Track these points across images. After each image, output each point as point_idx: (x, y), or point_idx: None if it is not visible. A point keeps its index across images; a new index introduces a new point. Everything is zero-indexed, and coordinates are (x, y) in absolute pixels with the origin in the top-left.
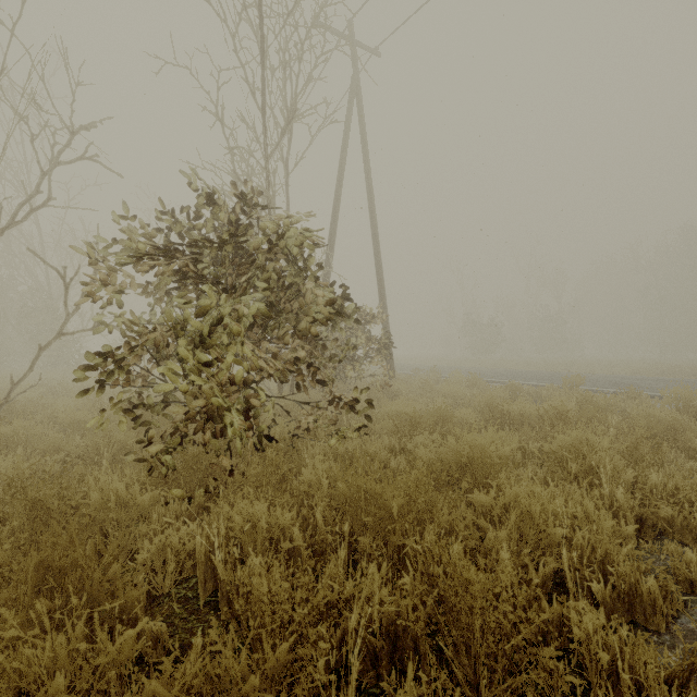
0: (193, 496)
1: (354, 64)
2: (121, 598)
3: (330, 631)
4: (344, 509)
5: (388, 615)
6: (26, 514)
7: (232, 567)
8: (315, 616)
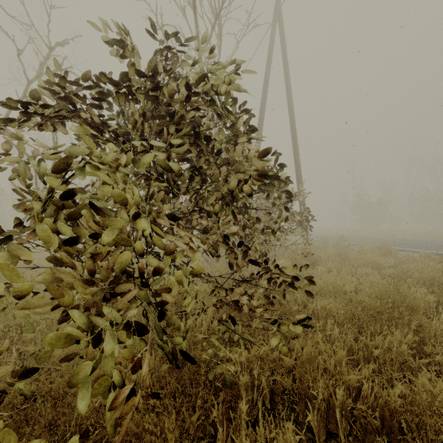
0: None
1: None
2: None
3: None
4: None
5: None
6: None
7: None
8: None
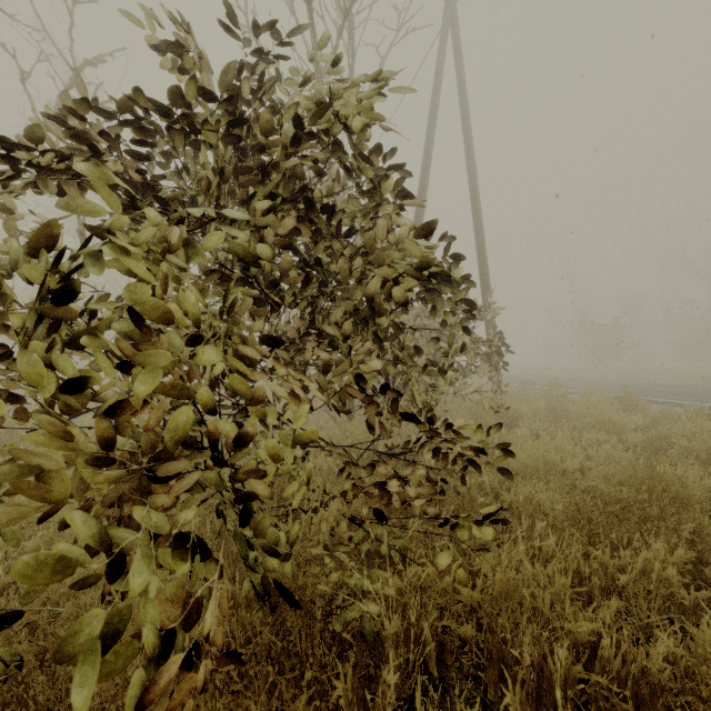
0: None
1: None
2: None
3: None
4: None
5: None
6: None
7: None
8: None
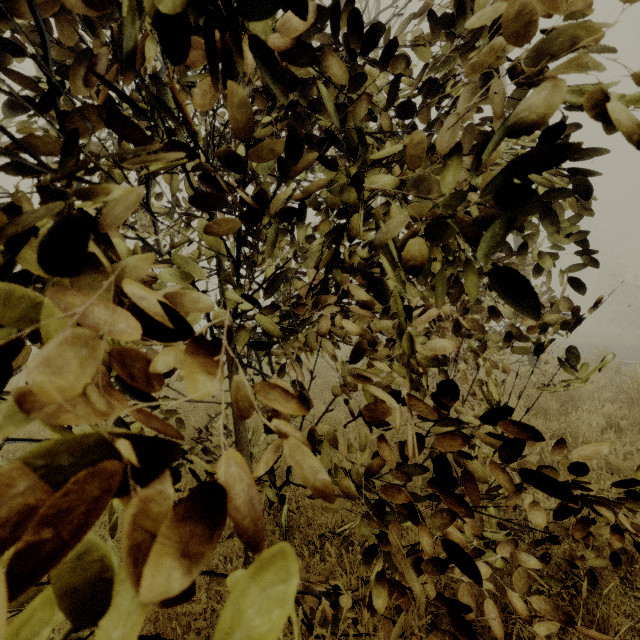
0: None
1: None
2: None
3: None
4: None
5: None
6: None
7: None
8: None
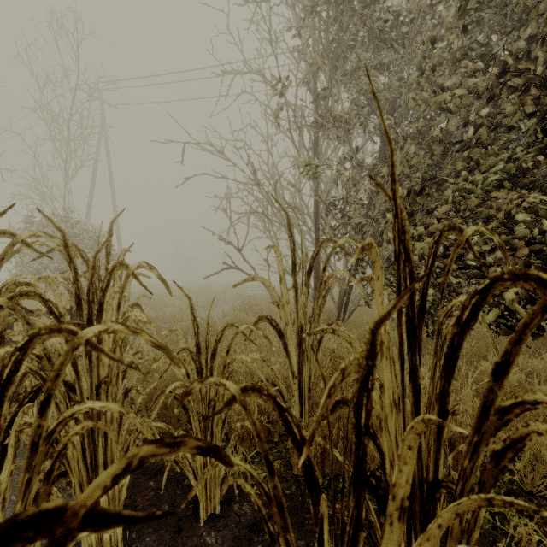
0: None
1: (103, 114)
2: None
3: None
4: None
5: None
6: None
7: None
8: None
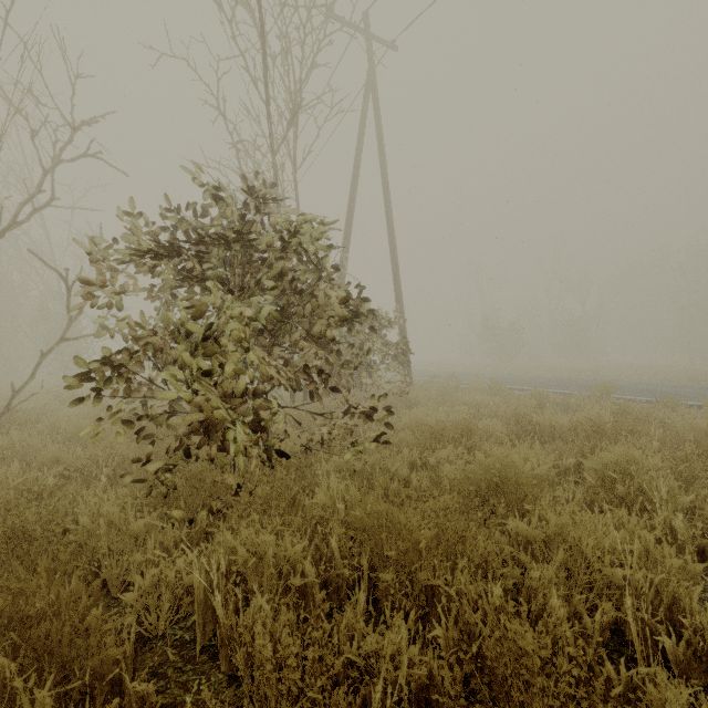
0: (195, 517)
1: (370, 58)
2: (96, 658)
3: (348, 698)
4: (363, 539)
5: (418, 679)
6: (7, 541)
7: (234, 608)
8: (330, 679)
